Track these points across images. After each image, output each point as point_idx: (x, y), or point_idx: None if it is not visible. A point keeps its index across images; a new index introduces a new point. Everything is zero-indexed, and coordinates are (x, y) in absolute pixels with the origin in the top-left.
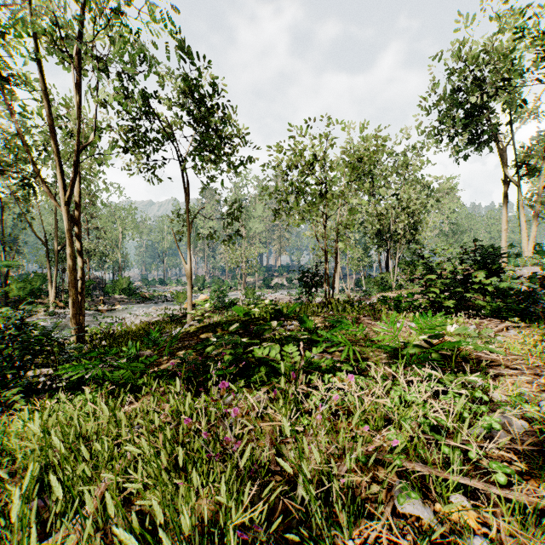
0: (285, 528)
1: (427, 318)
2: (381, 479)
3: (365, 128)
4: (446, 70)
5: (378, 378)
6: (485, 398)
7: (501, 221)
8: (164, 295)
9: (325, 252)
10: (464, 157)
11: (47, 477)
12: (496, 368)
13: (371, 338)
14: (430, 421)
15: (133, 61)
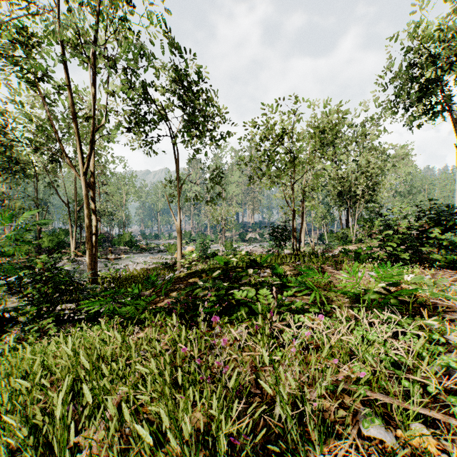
0: (265, 441)
1: (386, 268)
2: (347, 405)
3: (328, 103)
4: (402, 49)
5: (343, 319)
6: (442, 340)
7: (454, 182)
8: (159, 247)
9: (293, 211)
10: (419, 126)
11: (76, 387)
12: (451, 314)
13: (334, 285)
14: (390, 358)
15: (135, 58)
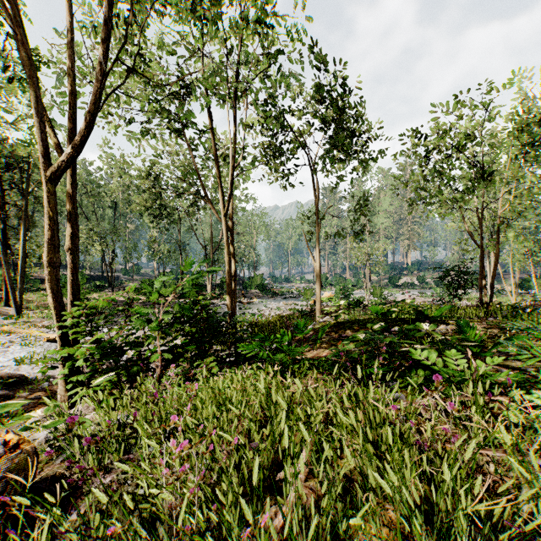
0: (507, 539)
1: None
2: None
3: None
4: None
5: None
6: None
7: None
8: (291, 292)
9: (481, 246)
10: None
11: (270, 425)
12: None
13: None
14: None
15: (272, 85)
